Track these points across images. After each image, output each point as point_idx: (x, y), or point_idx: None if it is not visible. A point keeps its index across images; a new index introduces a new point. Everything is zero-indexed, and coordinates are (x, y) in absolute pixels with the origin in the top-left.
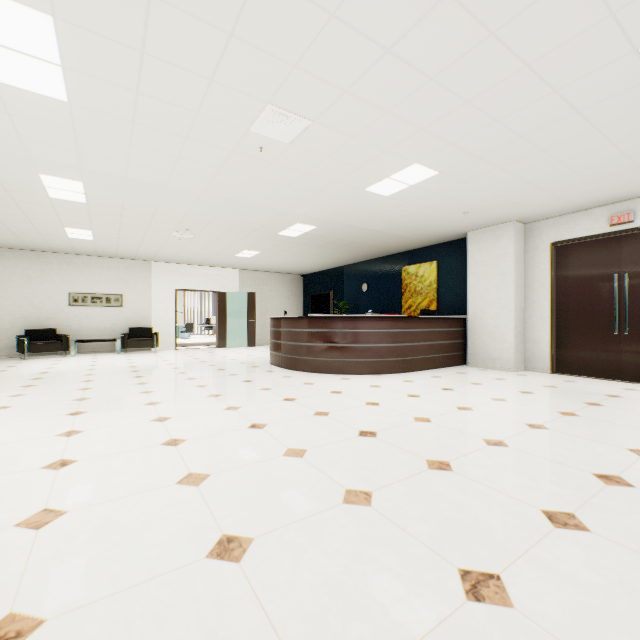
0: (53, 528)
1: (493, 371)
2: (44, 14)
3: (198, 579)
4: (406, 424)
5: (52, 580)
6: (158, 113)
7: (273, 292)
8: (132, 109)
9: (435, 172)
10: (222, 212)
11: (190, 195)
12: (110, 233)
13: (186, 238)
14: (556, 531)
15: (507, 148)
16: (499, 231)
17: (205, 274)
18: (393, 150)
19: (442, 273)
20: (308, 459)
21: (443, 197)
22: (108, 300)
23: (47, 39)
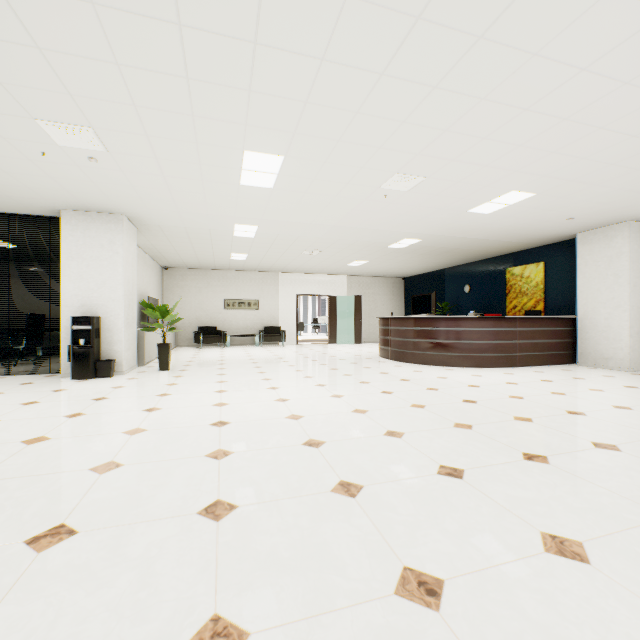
0: (303, 420)
1: (604, 370)
2: (281, 156)
3: (383, 440)
4: (501, 399)
5: (318, 433)
6: (322, 186)
7: (376, 295)
8: (307, 187)
9: (532, 194)
10: (345, 235)
11: (325, 227)
12: (259, 255)
13: (312, 255)
14: (595, 449)
15: (600, 172)
16: (612, 231)
17: (319, 281)
18: (491, 185)
19: (549, 274)
20: (427, 409)
21: (543, 210)
22: (249, 304)
23: (276, 165)
